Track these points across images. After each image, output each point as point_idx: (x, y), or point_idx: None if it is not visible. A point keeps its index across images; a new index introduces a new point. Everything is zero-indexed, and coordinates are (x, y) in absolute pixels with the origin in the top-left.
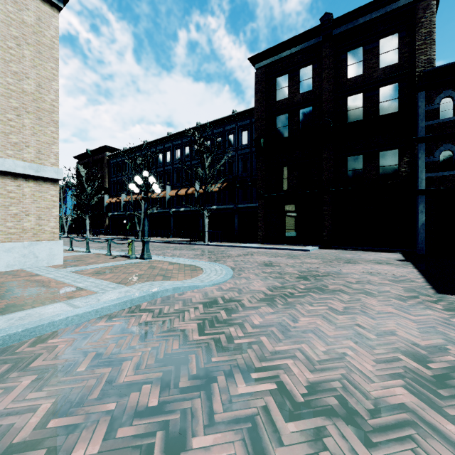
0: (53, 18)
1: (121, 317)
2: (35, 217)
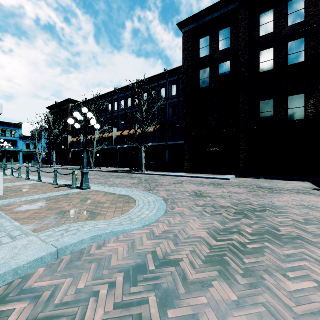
0: None
1: None
2: None
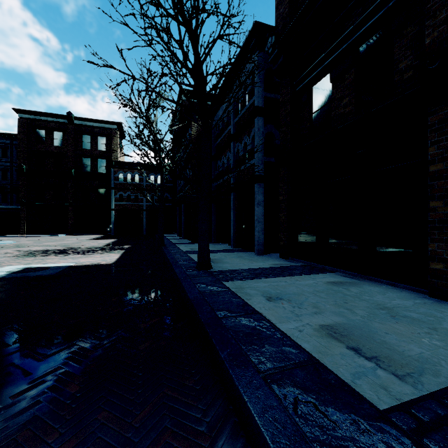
0: None
1: None
2: None
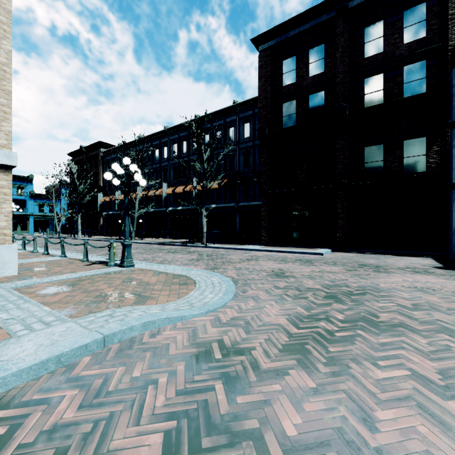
0: None
1: (19, 406)
2: None
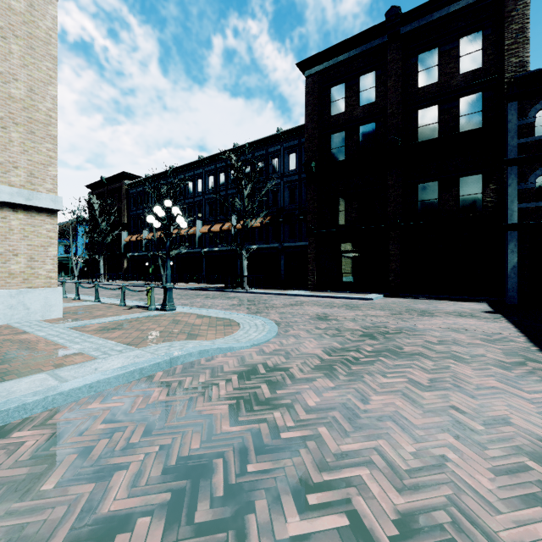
0: (50, 4)
1: (125, 394)
2: (26, 258)
